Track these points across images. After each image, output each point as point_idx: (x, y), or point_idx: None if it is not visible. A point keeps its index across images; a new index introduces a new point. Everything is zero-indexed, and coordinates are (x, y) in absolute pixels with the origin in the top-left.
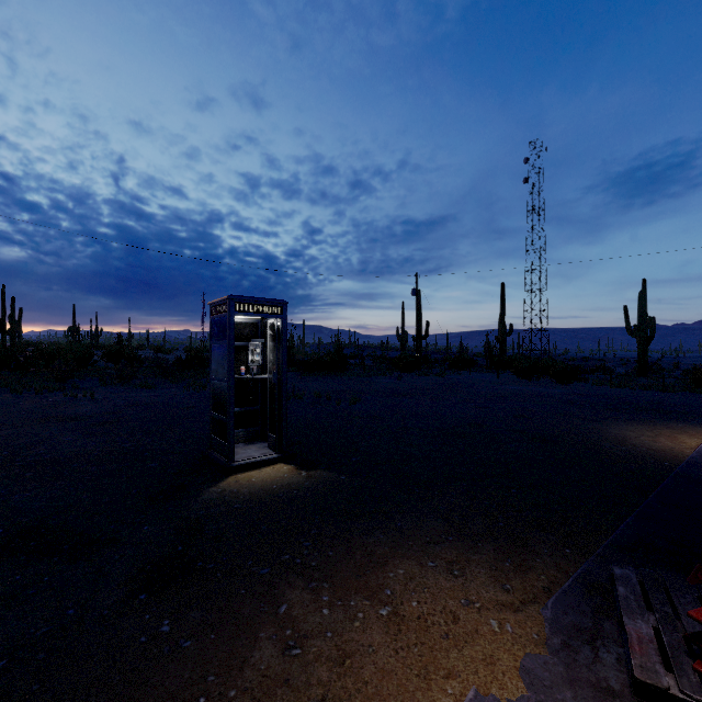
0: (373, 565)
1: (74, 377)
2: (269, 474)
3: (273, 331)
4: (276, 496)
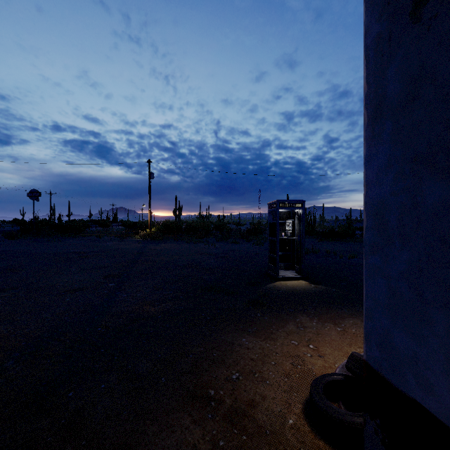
0: (339, 318)
1: (205, 237)
2: (295, 283)
3: (297, 215)
4: (298, 291)
